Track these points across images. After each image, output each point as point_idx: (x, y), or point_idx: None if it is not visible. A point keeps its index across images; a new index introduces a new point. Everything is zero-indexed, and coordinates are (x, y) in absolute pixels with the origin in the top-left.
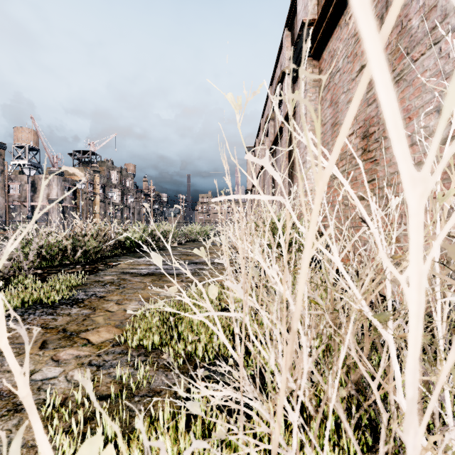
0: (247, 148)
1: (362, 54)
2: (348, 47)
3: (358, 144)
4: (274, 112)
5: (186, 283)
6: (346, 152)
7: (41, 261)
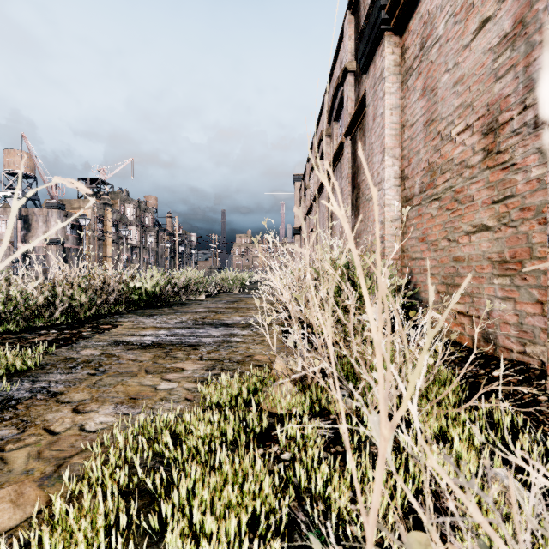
0: (295, 176)
1: (485, 1)
2: None
3: (476, 144)
4: (331, 126)
5: (207, 362)
6: (452, 160)
7: None
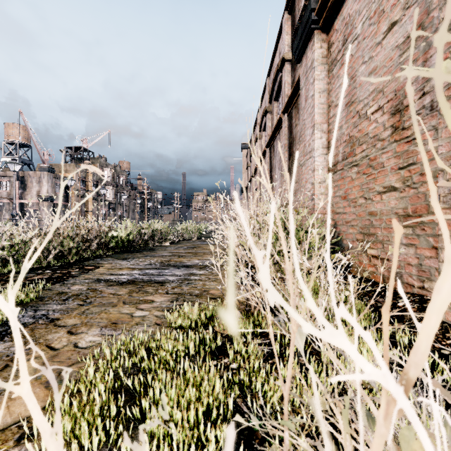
0: (243, 145)
1: (393, 8)
2: (371, 5)
3: (386, 122)
4: (272, 104)
5: (172, 295)
6: (368, 134)
7: (2, 266)
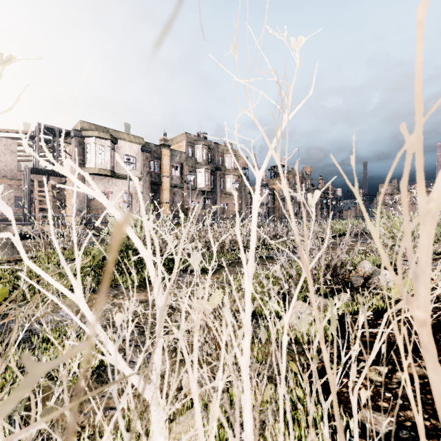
0: None
1: None
2: None
3: None
4: None
5: None
6: None
7: None
